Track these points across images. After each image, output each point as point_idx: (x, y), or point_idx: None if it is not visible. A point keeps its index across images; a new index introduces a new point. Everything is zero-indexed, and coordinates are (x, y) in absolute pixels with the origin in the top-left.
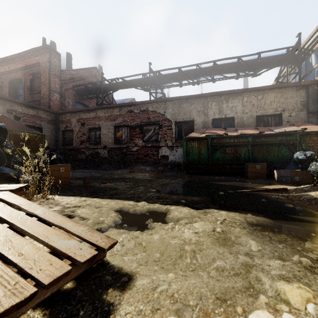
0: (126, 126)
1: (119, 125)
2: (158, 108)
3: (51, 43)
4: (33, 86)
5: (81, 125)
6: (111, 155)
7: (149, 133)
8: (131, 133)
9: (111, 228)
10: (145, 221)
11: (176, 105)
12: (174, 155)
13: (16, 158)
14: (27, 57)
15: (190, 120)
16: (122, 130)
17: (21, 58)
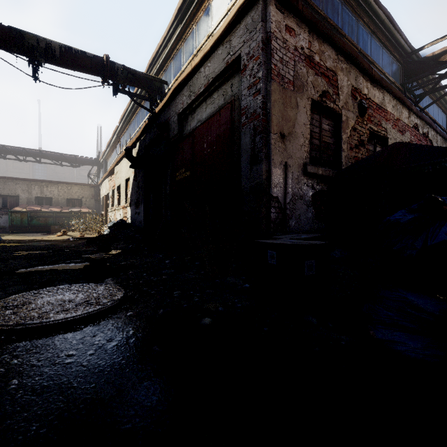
0: None
1: None
2: None
3: None
4: None
5: None
6: None
7: None
8: None
9: None
10: None
11: (1, 182)
12: None
13: None
14: None
15: (16, 195)
16: None
17: None
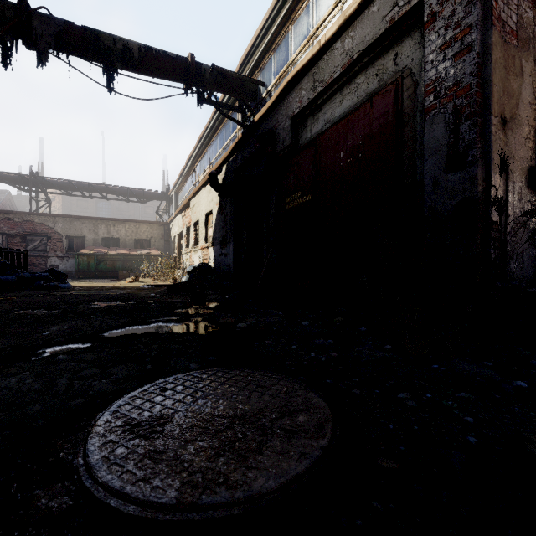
0: (1, 234)
1: None
2: (47, 221)
3: None
4: None
5: None
6: None
7: (35, 244)
8: (9, 241)
9: None
10: None
11: (68, 222)
12: (65, 265)
13: None
14: None
15: (82, 236)
16: None
17: None
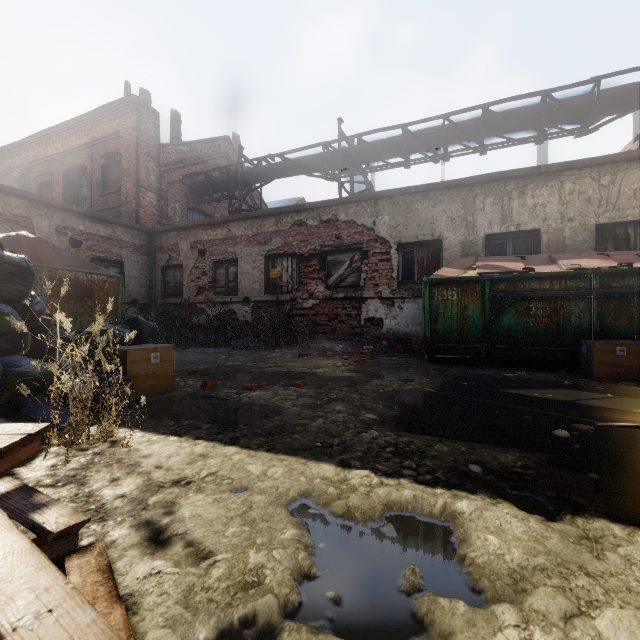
0: (290, 256)
1: (277, 253)
2: (360, 215)
3: (142, 93)
4: (106, 180)
5: (199, 256)
6: (260, 318)
7: (340, 270)
8: (301, 270)
9: (292, 629)
10: (394, 572)
11: (400, 207)
12: (395, 318)
13: (60, 330)
14: (95, 123)
15: (432, 240)
16: (282, 265)
17: (85, 125)
